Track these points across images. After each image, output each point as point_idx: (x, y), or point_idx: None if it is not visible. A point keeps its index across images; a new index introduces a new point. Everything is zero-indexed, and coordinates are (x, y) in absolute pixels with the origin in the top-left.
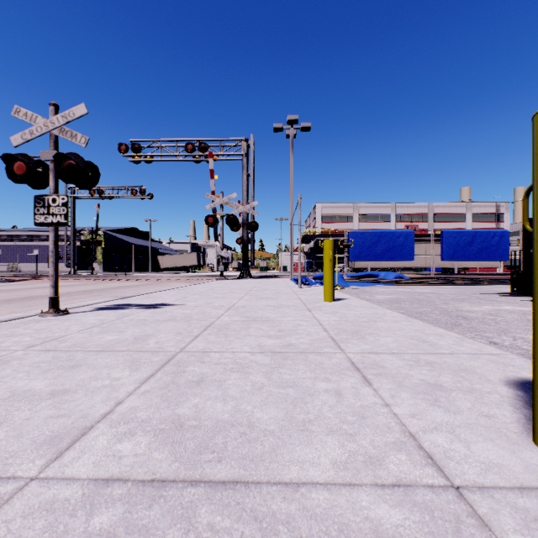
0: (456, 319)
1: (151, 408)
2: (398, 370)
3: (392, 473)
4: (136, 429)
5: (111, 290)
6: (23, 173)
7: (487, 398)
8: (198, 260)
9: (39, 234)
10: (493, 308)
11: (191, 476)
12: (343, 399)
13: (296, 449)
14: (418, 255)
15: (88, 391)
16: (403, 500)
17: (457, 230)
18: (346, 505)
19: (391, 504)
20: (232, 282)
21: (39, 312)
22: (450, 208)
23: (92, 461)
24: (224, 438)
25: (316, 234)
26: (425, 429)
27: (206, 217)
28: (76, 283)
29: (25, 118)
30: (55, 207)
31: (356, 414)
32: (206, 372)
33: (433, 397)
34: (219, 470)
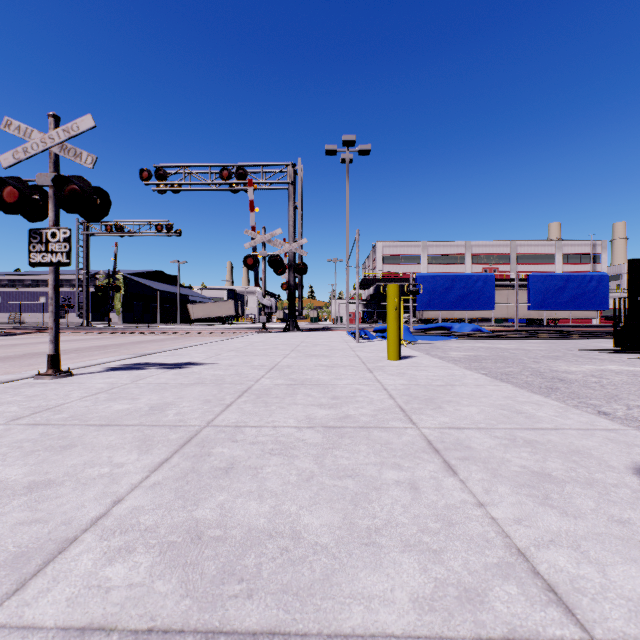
0: (552, 382)
1: (161, 508)
2: (489, 452)
3: (501, 618)
4: (136, 542)
5: (130, 345)
6: (15, 201)
7: (614, 494)
8: (236, 309)
9: (47, 278)
10: (595, 368)
11: (206, 622)
12: (420, 496)
13: (359, 575)
14: (499, 304)
15: (79, 483)
16: None
17: (547, 274)
18: None
19: None
20: (276, 336)
21: (35, 373)
22: (537, 247)
23: (66, 595)
24: (257, 557)
25: (376, 279)
26: (538, 542)
27: (245, 257)
28: (89, 337)
29: (18, 132)
30: (55, 243)
31: (440, 518)
32: (238, 456)
33: (541, 492)
34: (249, 612)
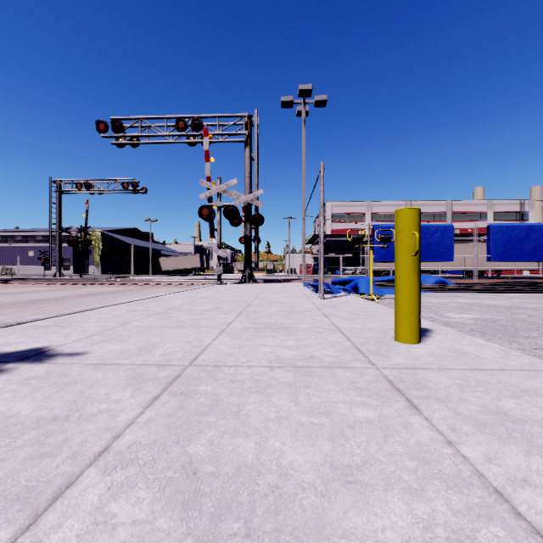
0: None
1: None
2: None
3: None
4: None
5: (69, 299)
6: None
7: None
8: (201, 262)
9: (35, 234)
10: None
11: None
12: None
13: None
14: (458, 255)
15: None
16: None
17: (507, 224)
18: None
19: None
20: (229, 289)
21: None
22: (470, 206)
23: None
24: None
25: (326, 235)
26: None
27: (199, 208)
28: (46, 289)
29: None
30: None
31: None
32: None
33: None
34: None
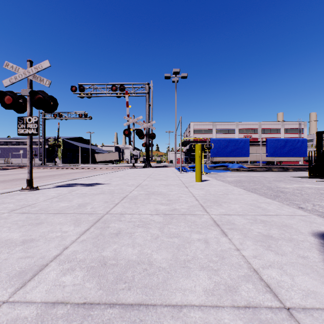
0: (277, 193)
1: (86, 251)
2: (243, 226)
3: (244, 298)
4: (75, 266)
5: (66, 175)
6: (11, 103)
7: (301, 245)
8: (119, 156)
9: (23, 140)
10: (298, 186)
11: (110, 300)
12: (209, 245)
13: (179, 280)
14: (252, 154)
15: (46, 240)
16: (253, 318)
17: (276, 138)
18: (214, 322)
19: (244, 321)
20: (139, 170)
21: (20, 188)
22: (271, 125)
23: (45, 289)
24: (132, 272)
25: (190, 141)
26: (263, 266)
27: (124, 130)
28: (45, 170)
29: (12, 69)
30: (30, 124)
31: (218, 255)
32: (122, 227)
33: (267, 244)
34: (129, 295)
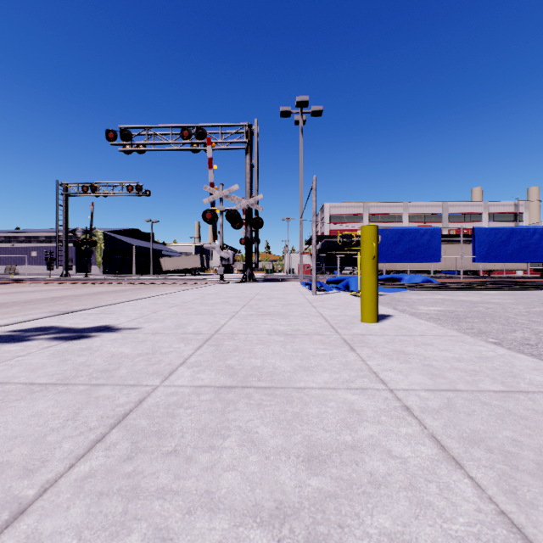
0: None
1: None
2: None
3: None
4: None
5: (87, 296)
6: None
7: None
8: (202, 262)
9: (38, 235)
10: None
11: None
12: None
13: None
14: (445, 256)
15: None
16: None
17: (491, 227)
18: None
19: None
20: (231, 287)
21: None
22: (466, 207)
23: None
24: None
25: (324, 235)
26: None
27: (203, 212)
28: (59, 287)
29: None
30: None
31: None
32: None
33: None
34: None
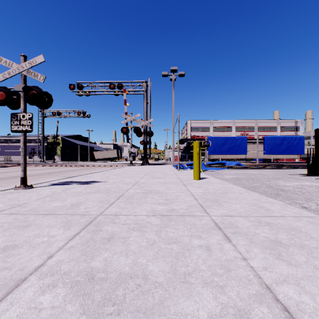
0: (277, 191)
1: (73, 261)
2: (247, 229)
3: None
4: (58, 281)
5: (64, 172)
6: (4, 99)
7: (316, 253)
8: (117, 154)
9: None
10: (298, 184)
11: None
12: (212, 254)
13: (179, 301)
14: (249, 151)
15: (30, 246)
16: None
17: (273, 136)
18: None
19: None
20: (137, 167)
21: (14, 186)
22: (268, 123)
23: (16, 313)
24: (123, 290)
25: (188, 139)
26: (277, 281)
27: (122, 128)
28: (44, 168)
29: (5, 64)
30: (24, 120)
31: (223, 266)
32: (115, 231)
33: (276, 251)
34: None
